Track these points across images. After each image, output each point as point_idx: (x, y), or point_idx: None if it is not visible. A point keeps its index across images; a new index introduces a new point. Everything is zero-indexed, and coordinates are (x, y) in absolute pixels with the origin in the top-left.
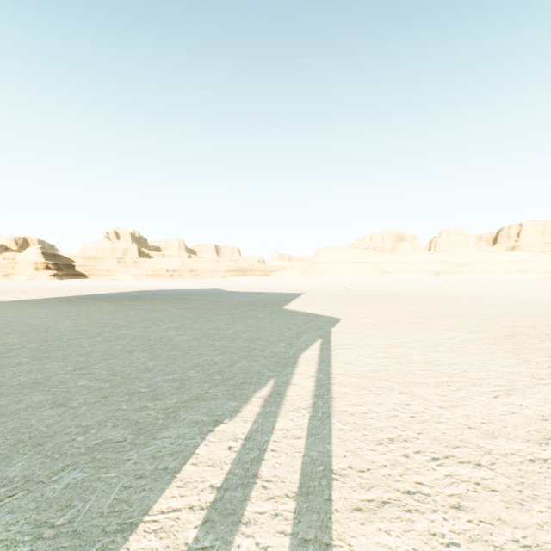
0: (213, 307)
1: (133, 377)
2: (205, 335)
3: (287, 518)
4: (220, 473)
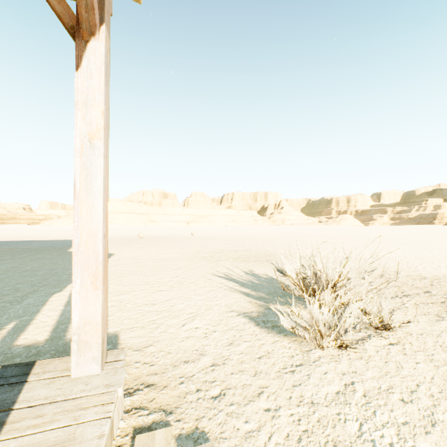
0: None
1: None
2: (7, 271)
3: None
4: (64, 301)
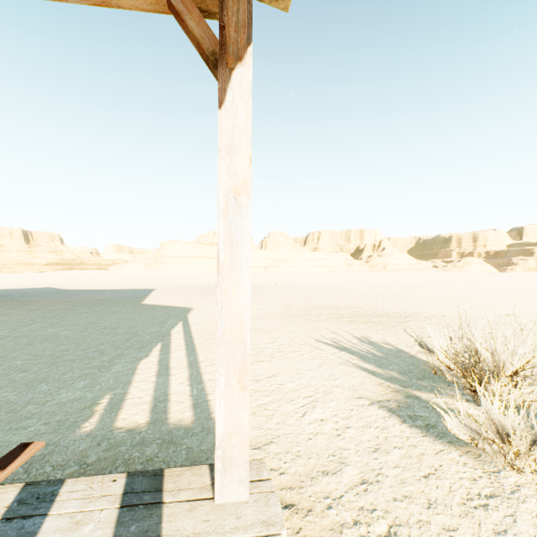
0: (69, 307)
1: (59, 355)
2: (87, 328)
3: (186, 371)
4: (154, 369)
